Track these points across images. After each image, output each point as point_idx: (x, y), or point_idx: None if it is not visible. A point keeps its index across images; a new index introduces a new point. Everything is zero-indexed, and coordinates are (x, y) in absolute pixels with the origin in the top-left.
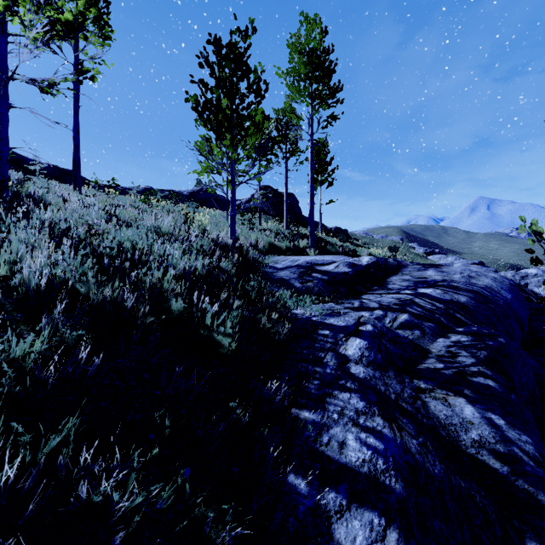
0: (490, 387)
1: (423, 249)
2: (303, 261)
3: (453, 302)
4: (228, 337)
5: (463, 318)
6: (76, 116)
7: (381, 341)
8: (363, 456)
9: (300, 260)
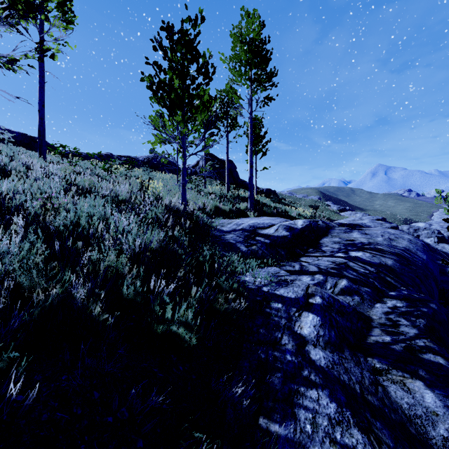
0: (442, 367)
1: (337, 207)
2: (247, 225)
3: (382, 266)
4: (188, 333)
5: (393, 282)
6: (41, 91)
7: (331, 315)
8: None
9: (243, 223)
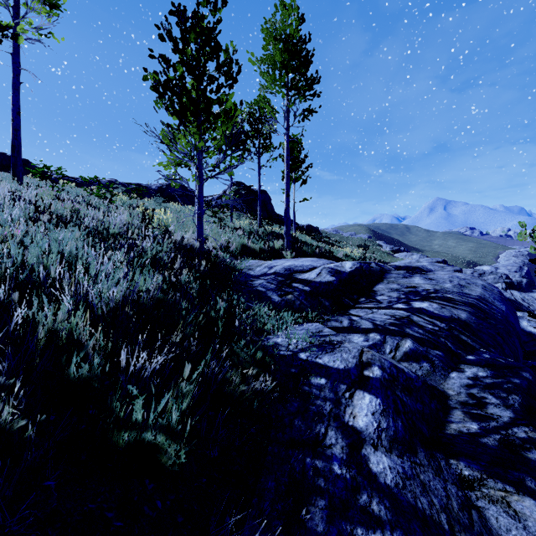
0: None
1: (390, 247)
2: (281, 268)
3: (454, 320)
4: (171, 444)
5: (470, 341)
6: (15, 94)
7: (395, 394)
8: None
9: (277, 266)
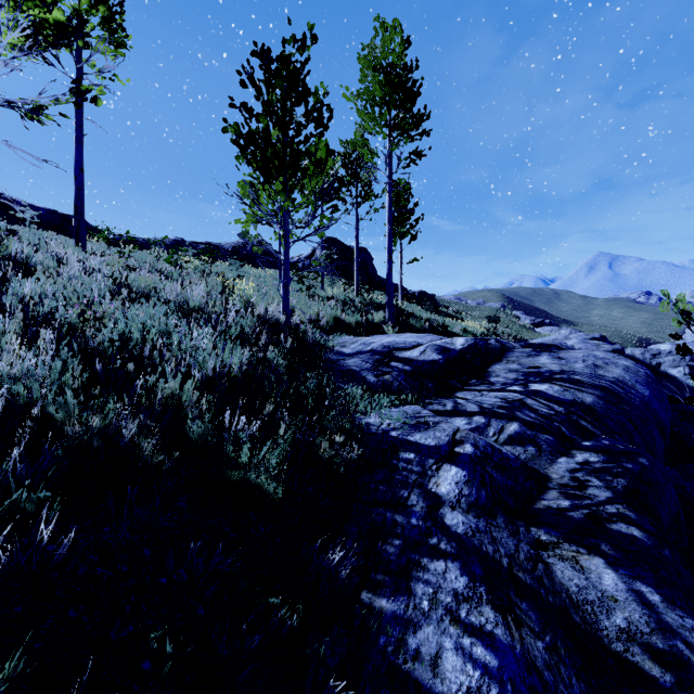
0: (636, 540)
1: (530, 320)
2: (379, 345)
3: (576, 404)
4: (271, 482)
5: (590, 427)
6: (78, 148)
7: (484, 469)
8: (467, 682)
9: (374, 342)
